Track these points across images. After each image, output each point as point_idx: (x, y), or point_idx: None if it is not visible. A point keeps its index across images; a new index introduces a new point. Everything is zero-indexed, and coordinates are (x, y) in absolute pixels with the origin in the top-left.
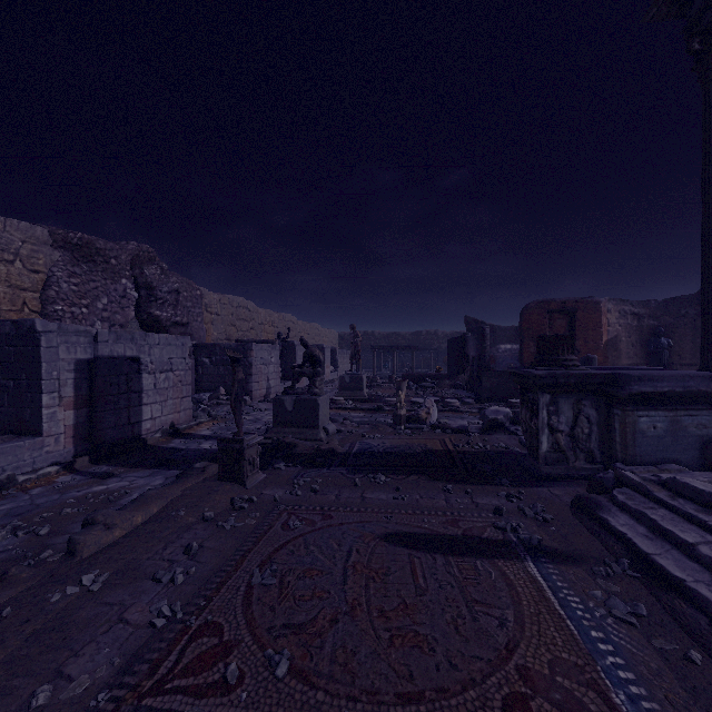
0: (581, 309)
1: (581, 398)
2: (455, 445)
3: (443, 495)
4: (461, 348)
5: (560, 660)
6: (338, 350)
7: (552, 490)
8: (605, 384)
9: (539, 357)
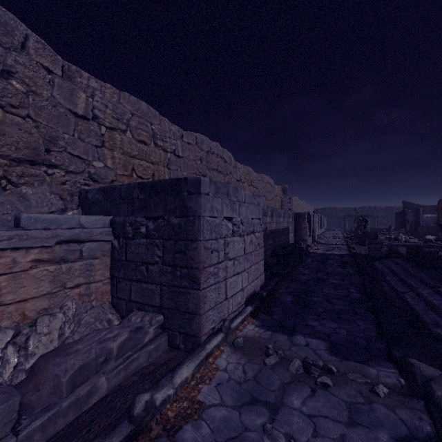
0: None
1: None
2: (416, 244)
3: None
4: (402, 216)
5: None
6: (323, 218)
7: None
8: None
9: None
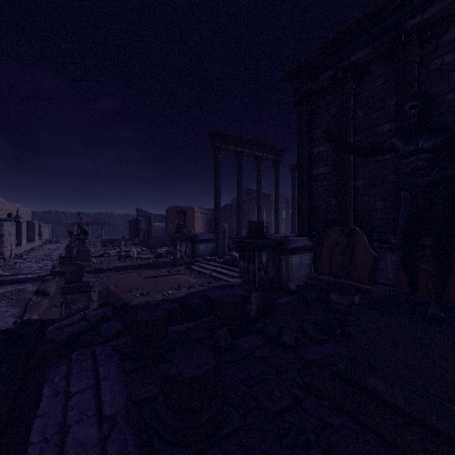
0: (188, 211)
1: (187, 242)
2: (149, 262)
3: (152, 271)
4: (136, 225)
5: (183, 280)
6: (42, 225)
7: (180, 267)
8: (193, 238)
9: (177, 230)
